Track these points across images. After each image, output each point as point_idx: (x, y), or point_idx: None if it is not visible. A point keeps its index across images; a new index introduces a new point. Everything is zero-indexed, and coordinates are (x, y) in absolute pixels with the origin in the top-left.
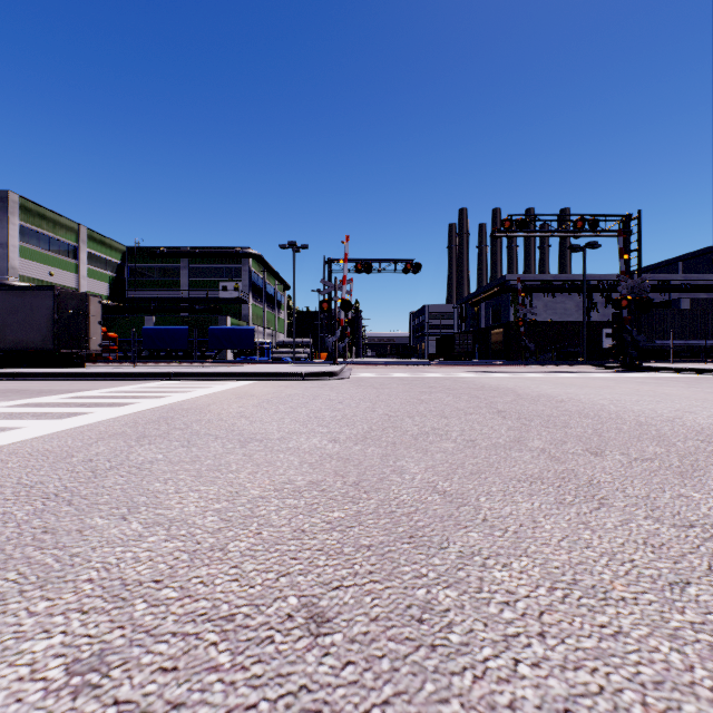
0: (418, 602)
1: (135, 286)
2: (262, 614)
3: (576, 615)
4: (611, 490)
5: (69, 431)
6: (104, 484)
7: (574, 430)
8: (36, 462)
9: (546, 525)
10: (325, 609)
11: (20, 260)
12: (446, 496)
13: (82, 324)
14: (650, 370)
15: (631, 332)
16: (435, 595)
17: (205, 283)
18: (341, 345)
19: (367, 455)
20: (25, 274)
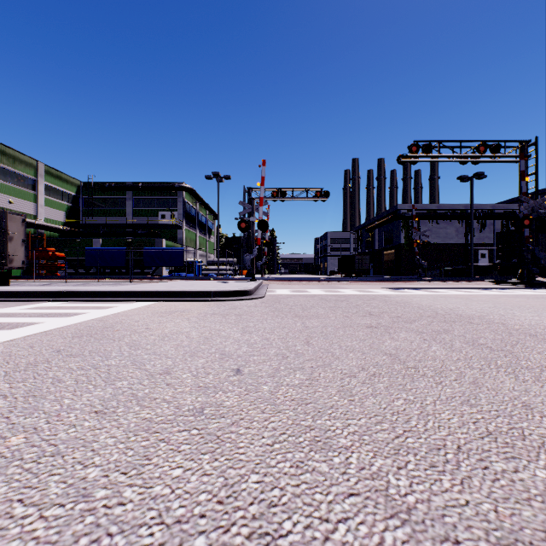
0: None
1: (88, 215)
2: None
3: None
4: None
5: None
6: None
7: None
8: None
9: None
10: None
11: None
12: None
13: None
14: None
15: (532, 250)
16: None
17: (146, 212)
18: (259, 263)
19: None
20: None
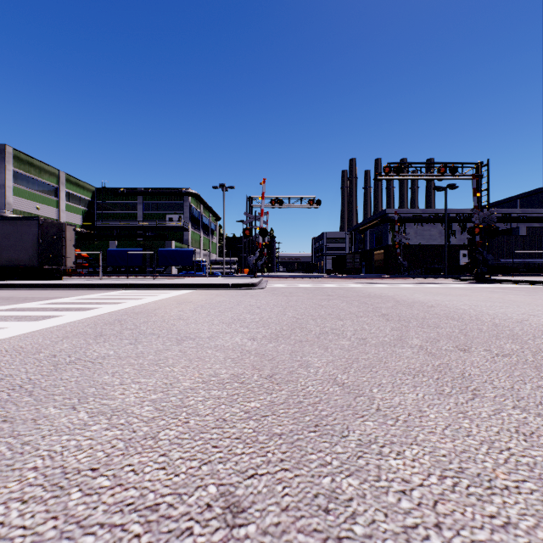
0: (324, 490)
1: (102, 218)
2: (184, 503)
3: (467, 505)
4: (481, 382)
5: (41, 331)
6: (62, 376)
7: (444, 330)
8: (9, 358)
9: (430, 414)
10: (241, 499)
11: (14, 197)
12: (344, 387)
13: (60, 247)
14: (496, 282)
15: (482, 253)
16: (338, 484)
17: (156, 215)
18: (259, 263)
19: (279, 351)
20: (17, 208)
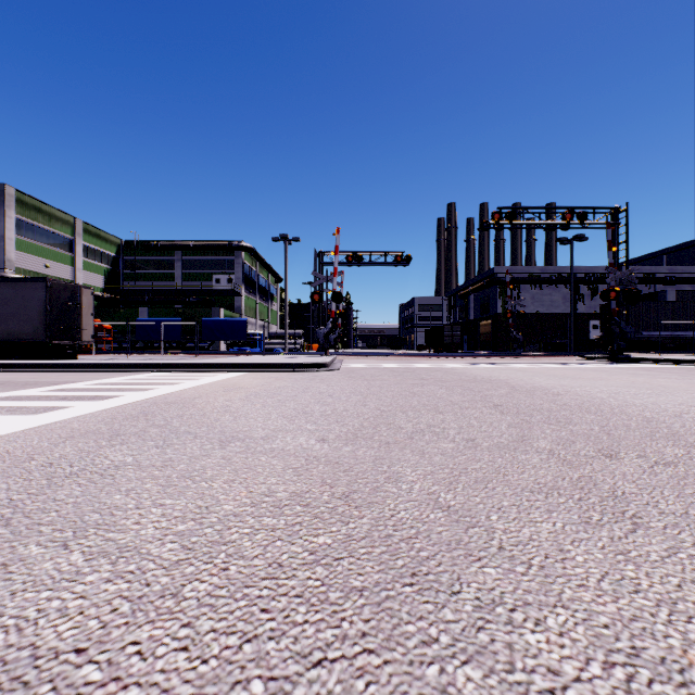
0: (429, 690)
1: (130, 279)
2: None
3: None
4: (641, 505)
5: (39, 429)
6: (56, 496)
7: (579, 427)
8: None
9: (577, 556)
10: None
11: (16, 252)
12: (450, 513)
13: (75, 316)
14: (638, 361)
15: (619, 323)
16: (451, 677)
17: (199, 275)
18: (332, 337)
19: (358, 457)
20: (20, 266)
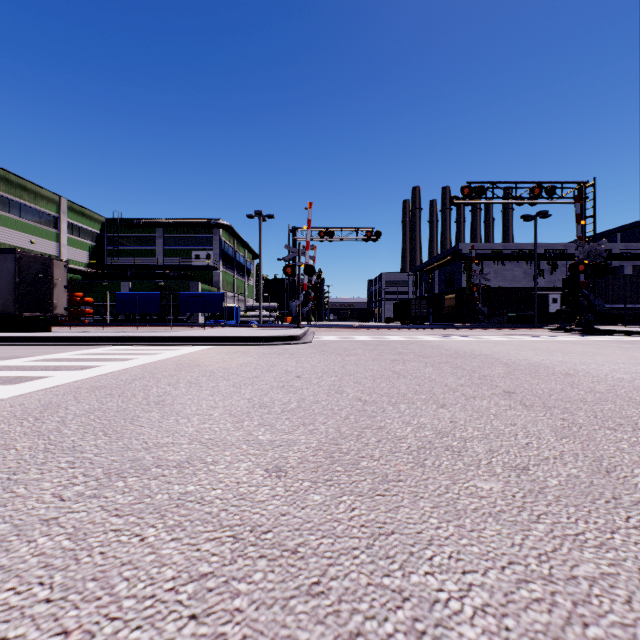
0: None
1: (113, 255)
2: None
3: None
4: None
5: None
6: None
7: None
8: None
9: None
10: None
11: (1, 228)
12: None
13: (46, 288)
14: (608, 333)
15: (588, 296)
16: None
17: (179, 252)
18: (305, 309)
19: (337, 530)
20: (6, 242)
